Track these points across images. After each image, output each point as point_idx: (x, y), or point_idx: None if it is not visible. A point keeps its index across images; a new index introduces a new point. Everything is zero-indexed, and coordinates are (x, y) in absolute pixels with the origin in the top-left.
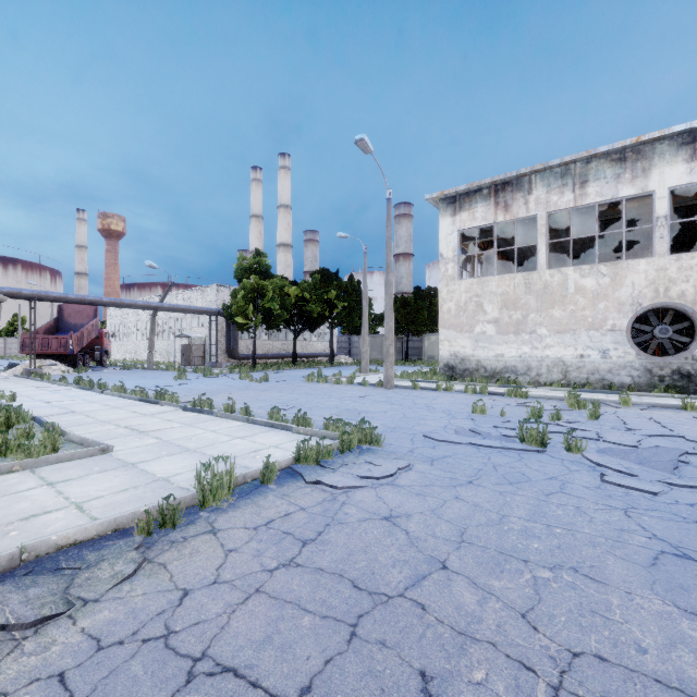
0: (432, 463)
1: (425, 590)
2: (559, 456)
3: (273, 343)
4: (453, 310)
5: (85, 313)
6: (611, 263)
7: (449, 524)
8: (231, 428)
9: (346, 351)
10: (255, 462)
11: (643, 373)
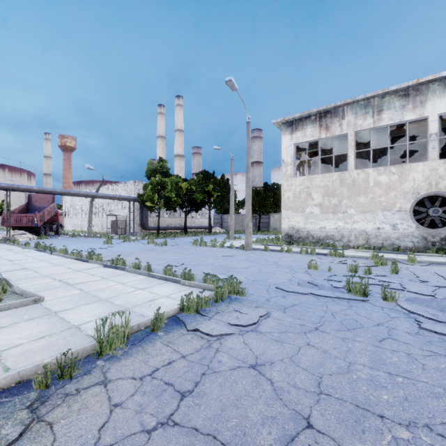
0: (285, 311)
1: None
2: (379, 304)
3: (172, 219)
4: (291, 198)
5: (46, 199)
6: (399, 165)
7: (306, 373)
8: (136, 281)
9: (219, 224)
10: (150, 310)
11: (420, 239)
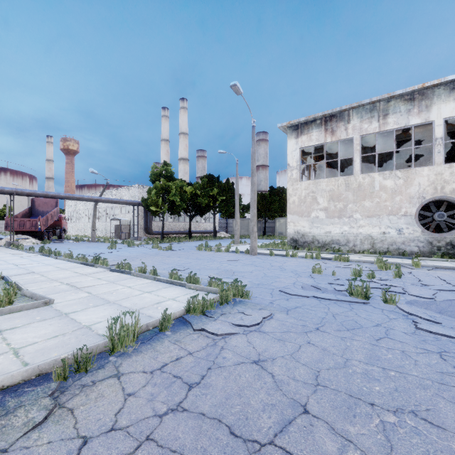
0: (288, 312)
1: (291, 437)
2: (379, 307)
3: (176, 224)
4: (296, 202)
5: (49, 203)
6: (404, 169)
7: (305, 367)
8: (142, 285)
9: (224, 229)
10: (157, 312)
11: (426, 244)
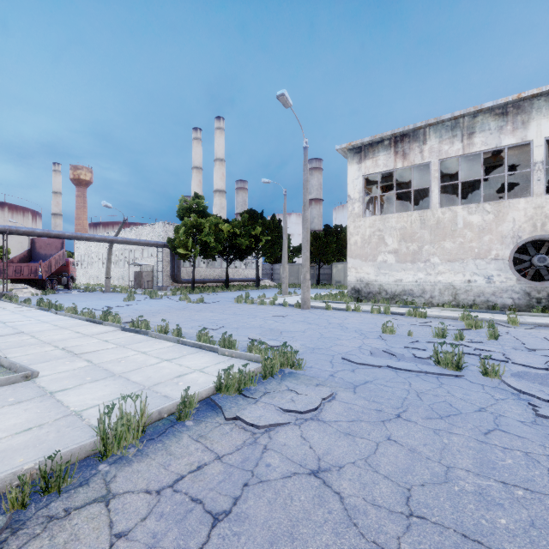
0: (355, 390)
1: None
2: (477, 381)
3: (210, 270)
4: (359, 243)
5: (54, 245)
6: (495, 202)
7: (388, 482)
8: (161, 349)
9: (269, 276)
10: (176, 390)
11: (522, 295)
